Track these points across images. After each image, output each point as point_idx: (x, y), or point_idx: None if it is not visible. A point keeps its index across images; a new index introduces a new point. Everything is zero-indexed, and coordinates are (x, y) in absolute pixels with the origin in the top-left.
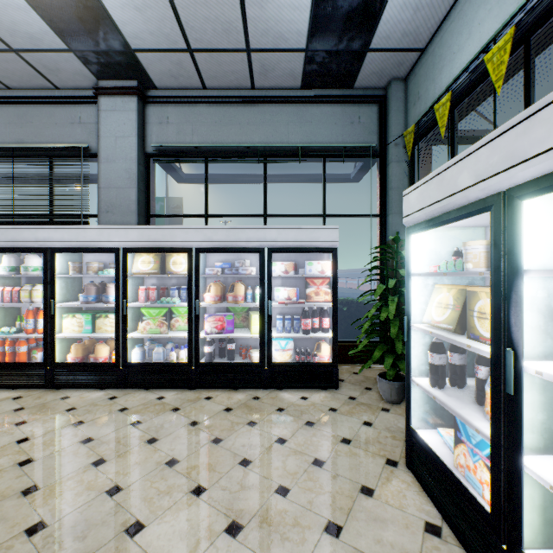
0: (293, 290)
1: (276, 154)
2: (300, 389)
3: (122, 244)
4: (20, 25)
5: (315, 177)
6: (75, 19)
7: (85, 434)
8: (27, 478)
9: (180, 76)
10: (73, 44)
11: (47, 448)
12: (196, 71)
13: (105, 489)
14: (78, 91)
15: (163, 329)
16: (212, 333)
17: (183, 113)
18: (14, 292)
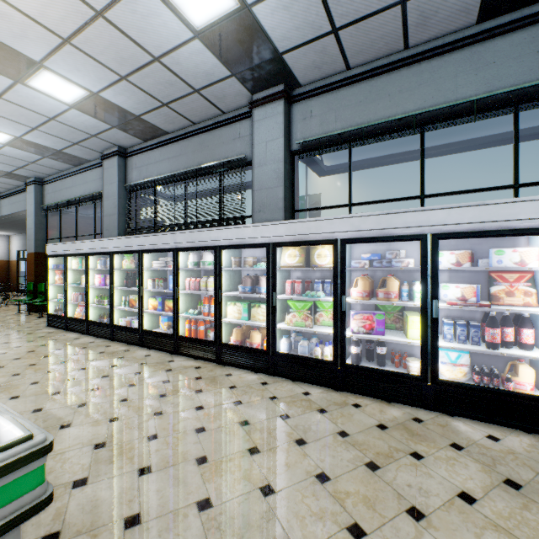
0: (469, 288)
1: (437, 118)
2: (482, 422)
3: (271, 239)
4: (199, 67)
5: (494, 138)
6: (235, 44)
7: (242, 415)
8: (200, 446)
9: (323, 64)
10: (234, 68)
11: (214, 420)
12: (340, 52)
13: (259, 485)
14: (238, 110)
15: (308, 323)
16: (359, 333)
17: (326, 102)
18: (196, 282)
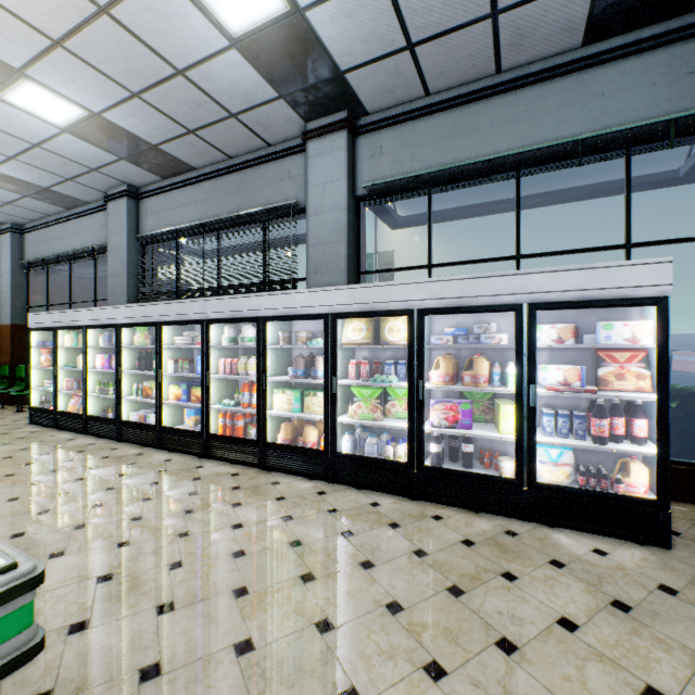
0: (573, 370)
1: (535, 161)
2: (588, 533)
3: (330, 308)
4: (237, 85)
5: (603, 187)
6: (284, 57)
7: (293, 533)
8: (239, 574)
9: (396, 88)
10: (282, 89)
11: (257, 541)
12: (417, 73)
13: (314, 620)
14: (287, 142)
15: (377, 415)
16: (441, 427)
17: (399, 136)
18: (233, 364)
